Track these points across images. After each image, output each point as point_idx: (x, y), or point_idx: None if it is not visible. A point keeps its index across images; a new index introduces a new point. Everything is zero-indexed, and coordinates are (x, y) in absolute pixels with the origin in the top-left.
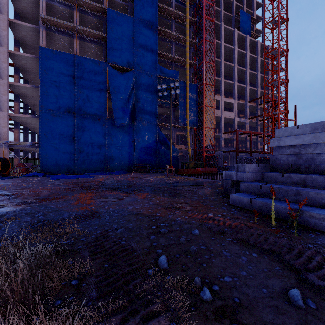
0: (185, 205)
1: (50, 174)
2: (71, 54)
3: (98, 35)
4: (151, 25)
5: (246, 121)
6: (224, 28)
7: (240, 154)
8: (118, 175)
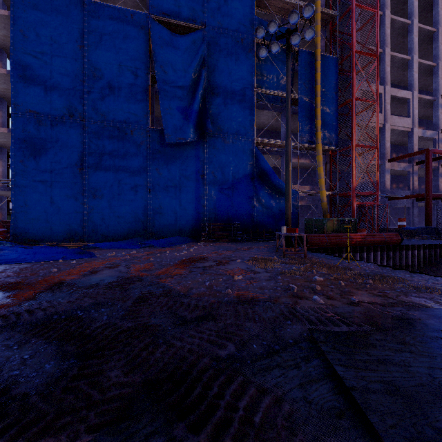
0: None
1: (19, 246)
2: None
3: None
4: None
5: (435, 135)
6: None
7: (420, 204)
8: (160, 250)
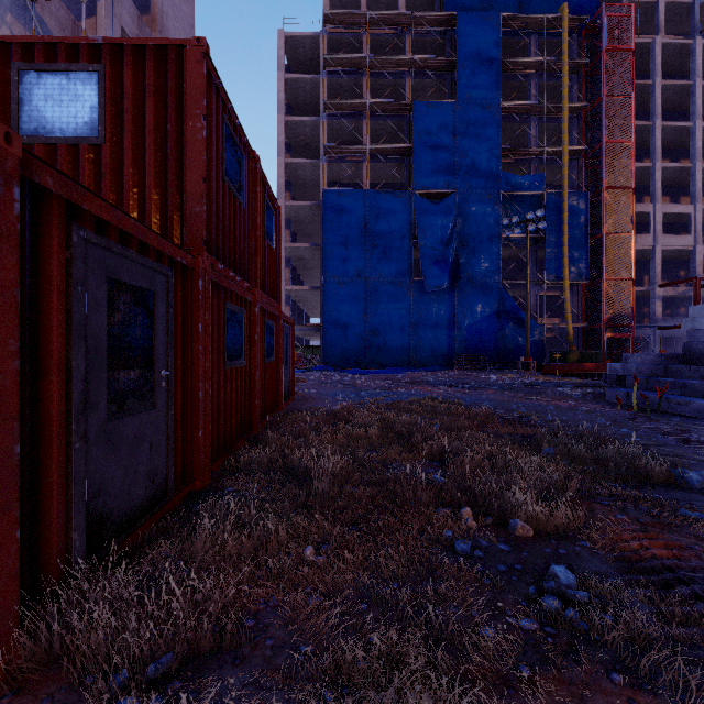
0: (546, 398)
1: (339, 369)
2: (361, 190)
3: (399, 149)
4: (487, 103)
5: None
6: (662, 46)
7: None
8: (435, 372)
